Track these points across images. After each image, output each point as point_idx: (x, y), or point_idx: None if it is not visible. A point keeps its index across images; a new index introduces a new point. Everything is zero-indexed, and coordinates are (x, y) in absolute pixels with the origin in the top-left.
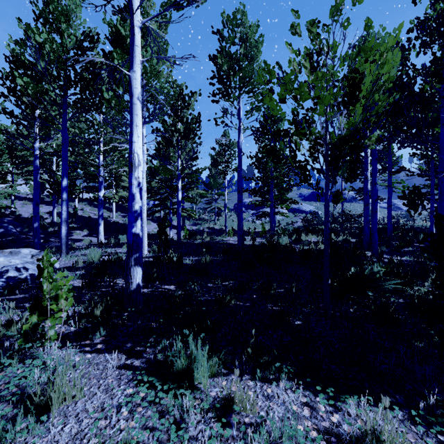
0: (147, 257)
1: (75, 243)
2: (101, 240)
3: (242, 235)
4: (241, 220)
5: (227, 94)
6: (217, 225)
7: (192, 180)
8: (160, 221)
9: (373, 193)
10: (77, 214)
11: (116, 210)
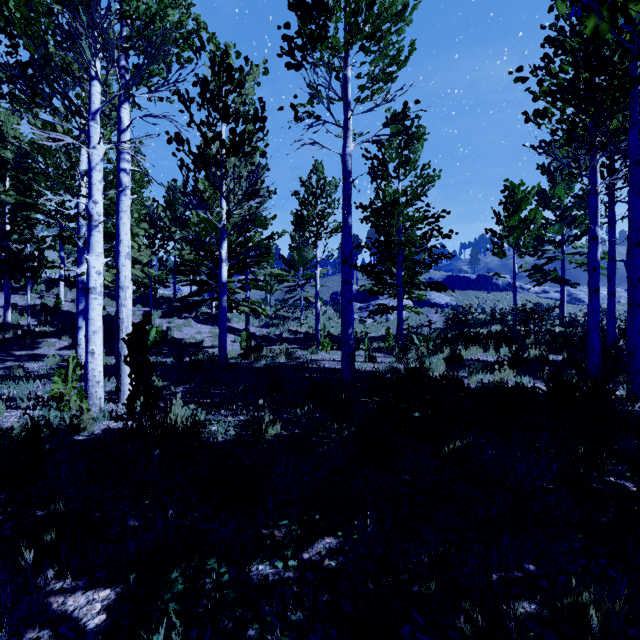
0: (124, 413)
1: (31, 364)
2: (82, 358)
3: (352, 355)
4: (350, 323)
5: (320, 36)
6: (304, 326)
7: (262, 252)
8: (209, 321)
9: (633, 264)
10: (60, 309)
11: (134, 302)
